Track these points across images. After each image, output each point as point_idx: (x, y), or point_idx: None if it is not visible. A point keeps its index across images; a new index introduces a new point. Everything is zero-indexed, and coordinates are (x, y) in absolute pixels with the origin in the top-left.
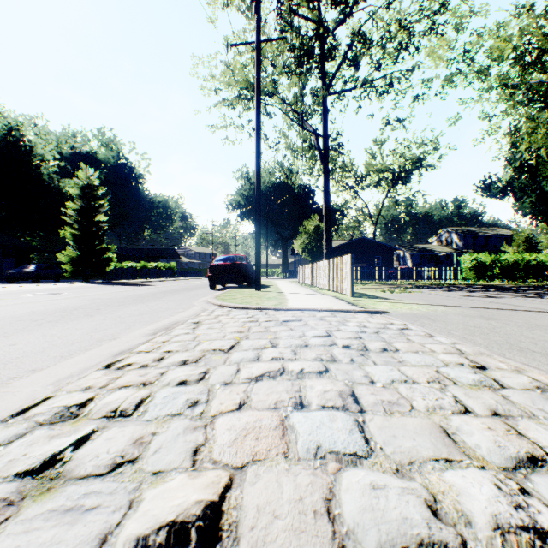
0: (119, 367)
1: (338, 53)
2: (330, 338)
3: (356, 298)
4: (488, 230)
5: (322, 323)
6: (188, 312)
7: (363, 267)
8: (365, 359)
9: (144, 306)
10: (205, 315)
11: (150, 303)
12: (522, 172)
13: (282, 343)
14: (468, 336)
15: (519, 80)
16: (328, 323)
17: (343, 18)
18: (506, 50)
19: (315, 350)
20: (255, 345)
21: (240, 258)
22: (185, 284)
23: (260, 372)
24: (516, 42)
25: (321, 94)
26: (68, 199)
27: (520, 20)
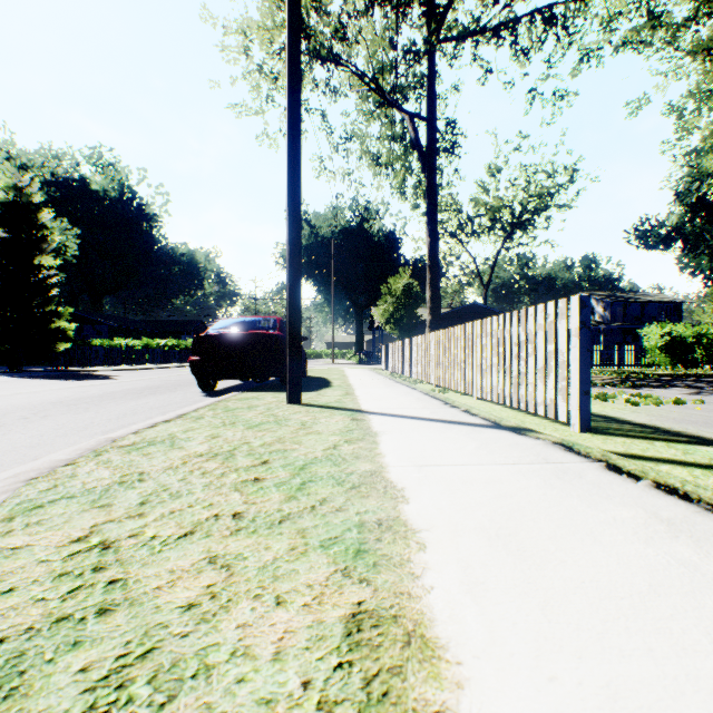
0: None
1: None
2: None
3: (612, 439)
4: (643, 296)
5: None
6: None
7: None
8: None
9: None
10: None
11: None
12: (697, 212)
13: None
14: None
15: None
16: None
17: None
18: None
19: None
20: None
21: (266, 322)
22: (179, 376)
23: None
24: None
25: (426, 37)
26: None
27: None
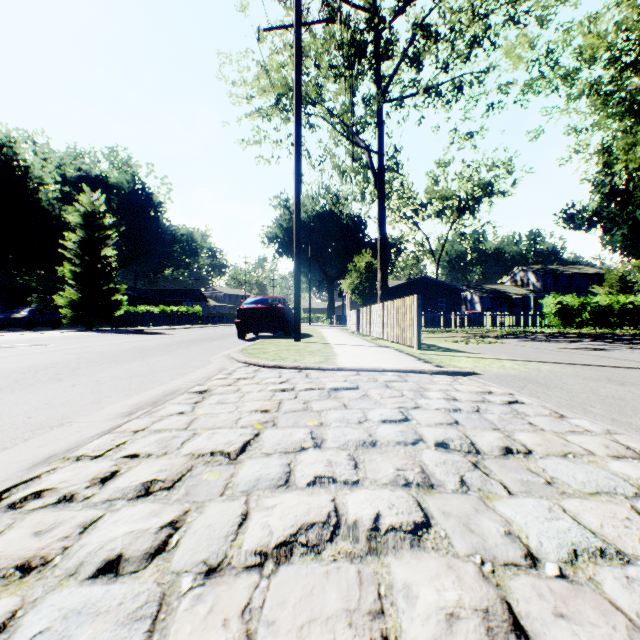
0: (14, 502)
1: (396, 51)
2: (409, 425)
3: (424, 351)
4: (571, 268)
5: (390, 393)
6: (198, 374)
7: (426, 312)
8: (486, 478)
9: (142, 363)
10: (221, 378)
11: (152, 359)
12: (612, 199)
13: (331, 438)
14: (620, 417)
15: (616, 85)
16: (399, 393)
17: (403, 6)
18: (600, 49)
19: (391, 456)
20: (285, 442)
21: (275, 300)
22: (209, 333)
23: (288, 528)
24: (611, 39)
25: (376, 101)
26: (72, 230)
27: (618, 11)
